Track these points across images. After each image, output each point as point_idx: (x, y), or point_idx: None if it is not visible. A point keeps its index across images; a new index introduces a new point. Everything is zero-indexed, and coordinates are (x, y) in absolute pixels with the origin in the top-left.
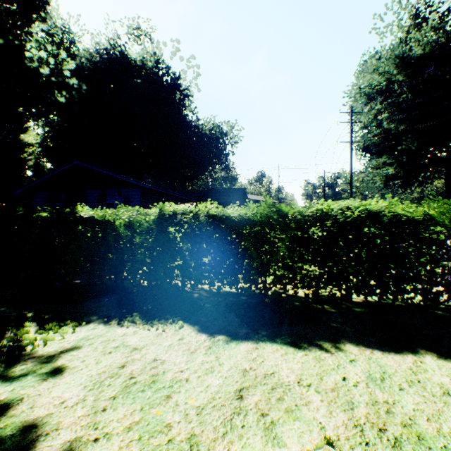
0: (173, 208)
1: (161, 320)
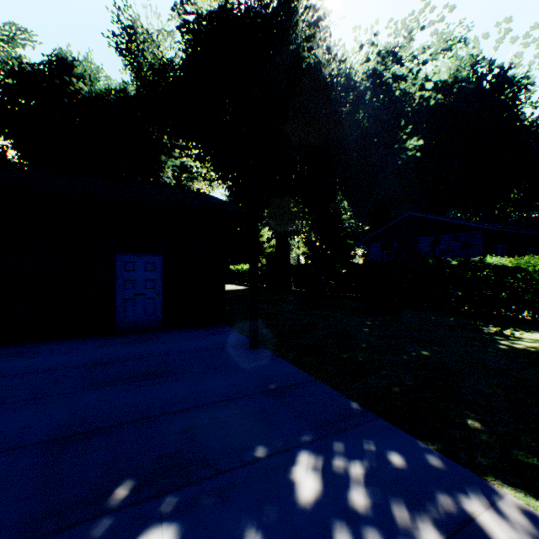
0: None
1: None
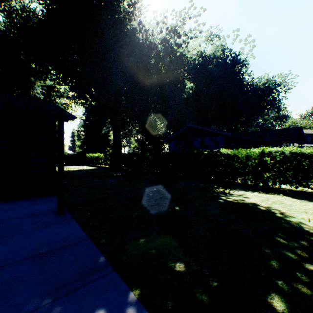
0: (269, 149)
1: (271, 193)
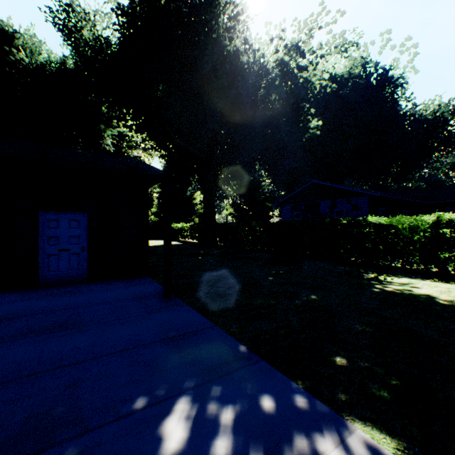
0: (449, 216)
1: (454, 282)
